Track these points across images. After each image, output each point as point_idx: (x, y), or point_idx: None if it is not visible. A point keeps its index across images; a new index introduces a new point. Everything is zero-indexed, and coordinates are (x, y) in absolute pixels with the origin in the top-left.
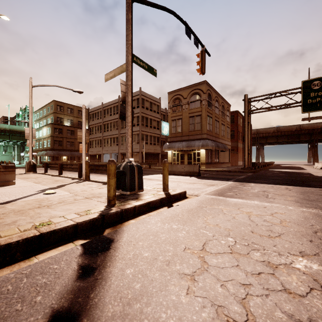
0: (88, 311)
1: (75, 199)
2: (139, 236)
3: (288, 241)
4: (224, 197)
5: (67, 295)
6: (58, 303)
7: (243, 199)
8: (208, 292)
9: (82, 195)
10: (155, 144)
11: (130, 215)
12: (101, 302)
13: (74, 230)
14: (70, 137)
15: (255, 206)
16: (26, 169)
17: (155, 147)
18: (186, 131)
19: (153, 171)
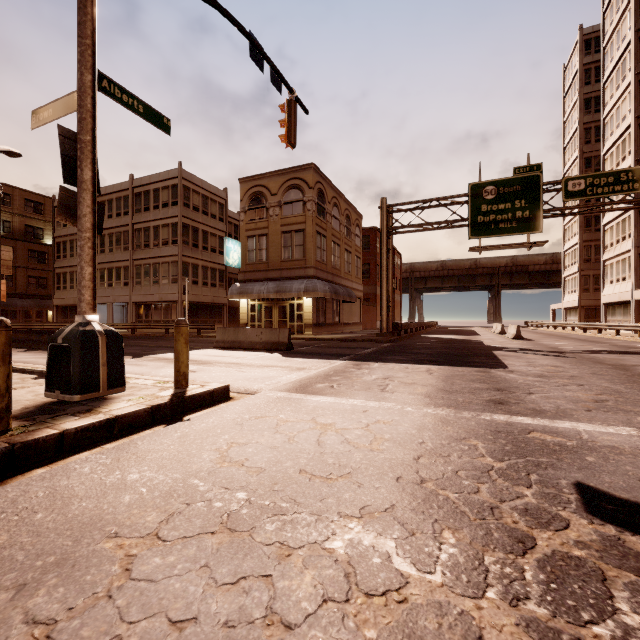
0: None
1: None
2: (4, 518)
3: (356, 485)
4: (304, 394)
5: None
6: None
7: (337, 396)
8: None
9: None
10: (214, 284)
11: (45, 456)
12: None
13: None
14: None
15: (349, 410)
16: None
17: (215, 292)
18: (277, 261)
19: (201, 342)
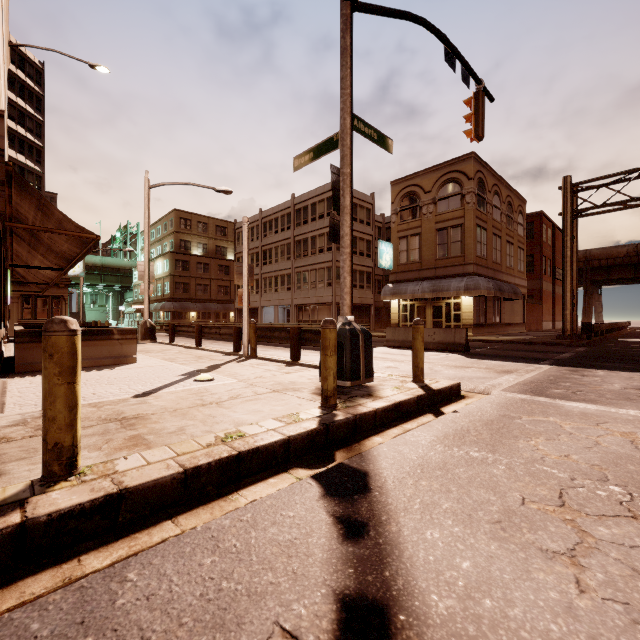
0: (399, 600)
1: (257, 393)
2: (414, 469)
3: None
4: (550, 398)
5: (343, 566)
6: (334, 579)
7: (596, 404)
8: (625, 593)
9: (264, 386)
10: (362, 286)
11: (368, 427)
12: (415, 587)
13: (285, 449)
14: (203, 276)
15: (635, 421)
16: (140, 335)
17: (363, 293)
18: (431, 259)
19: None
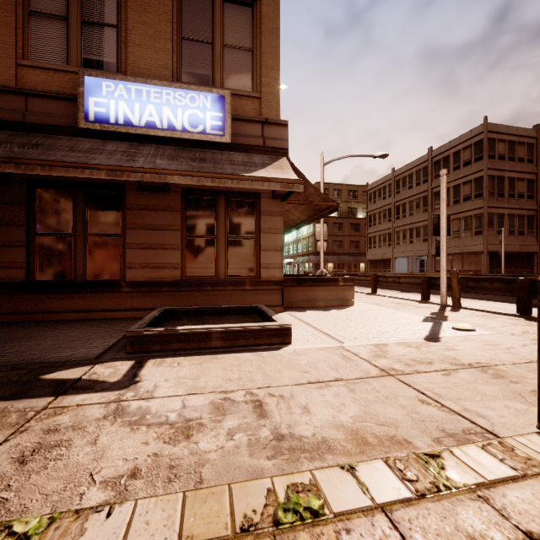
0: None
1: None
2: None
3: None
4: None
5: None
6: None
7: None
8: None
9: None
10: (521, 232)
11: None
12: None
13: None
14: (337, 234)
15: None
16: None
17: (523, 240)
18: None
19: None
